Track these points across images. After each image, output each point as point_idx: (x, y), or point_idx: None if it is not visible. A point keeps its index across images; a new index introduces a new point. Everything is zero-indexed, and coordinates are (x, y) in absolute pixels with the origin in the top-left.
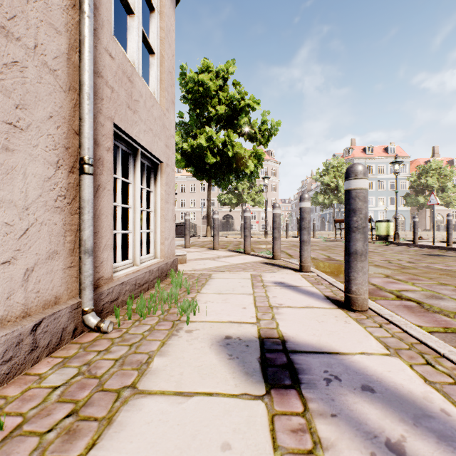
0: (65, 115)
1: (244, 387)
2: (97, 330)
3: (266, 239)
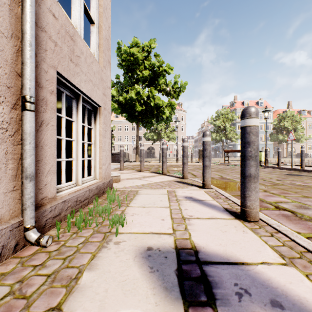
0: (7, 58)
1: (163, 305)
2: (37, 245)
3: (177, 163)
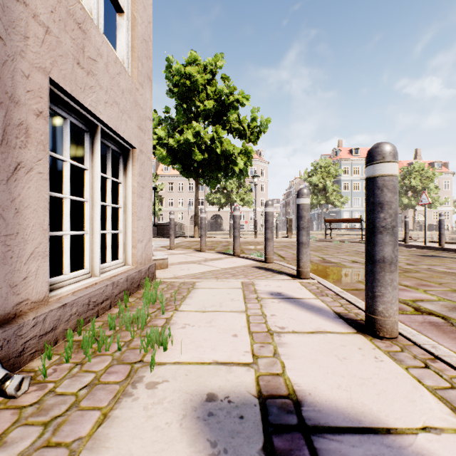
0: None
1: None
2: None
3: (255, 239)
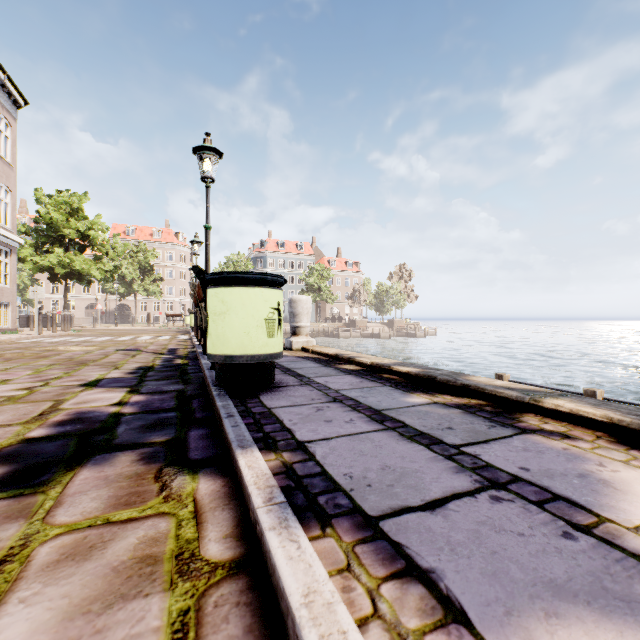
0: None
1: (21, 334)
2: None
3: (115, 327)
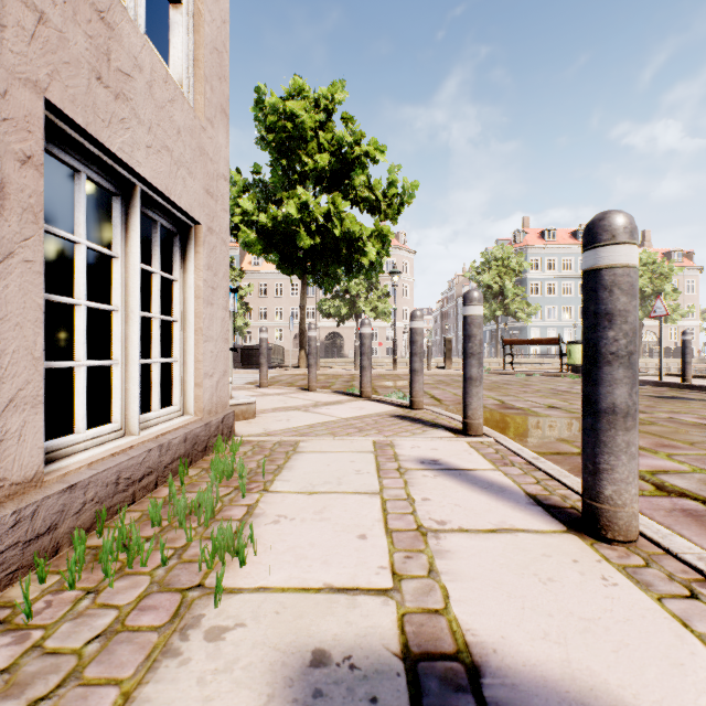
0: None
1: None
2: None
3: (395, 370)
